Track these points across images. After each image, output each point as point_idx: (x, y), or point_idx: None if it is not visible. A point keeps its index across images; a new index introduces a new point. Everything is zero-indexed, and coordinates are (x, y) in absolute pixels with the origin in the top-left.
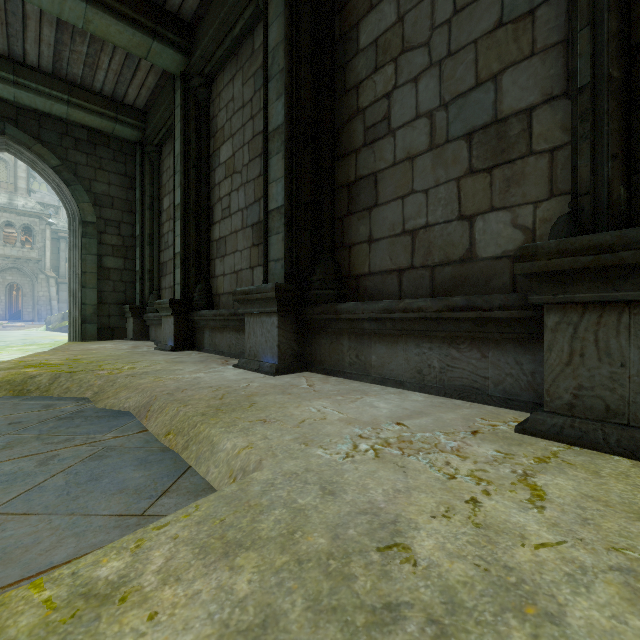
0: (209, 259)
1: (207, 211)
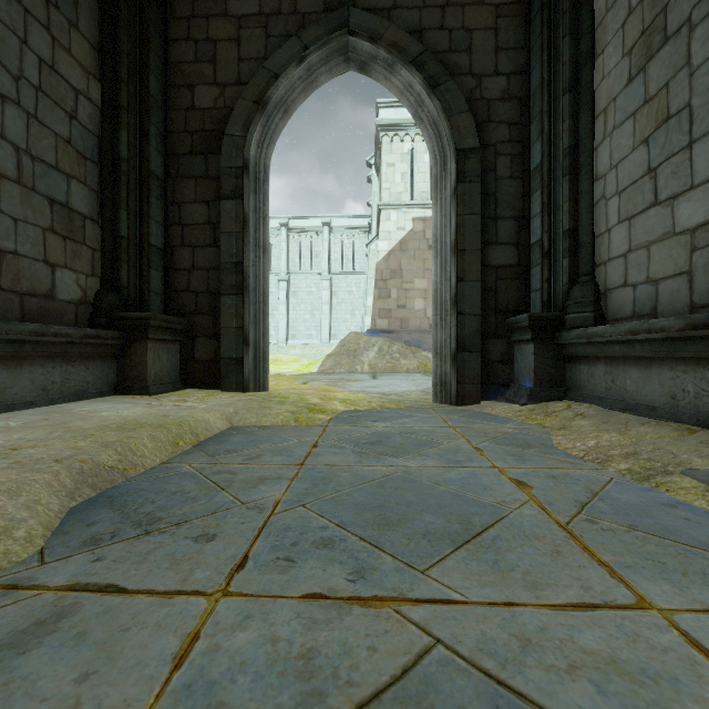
0: None
1: None
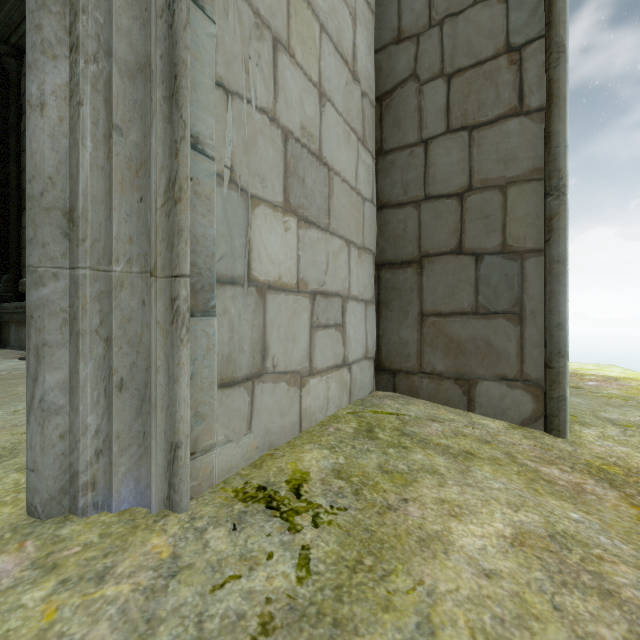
0: (20, 247)
1: (17, 194)
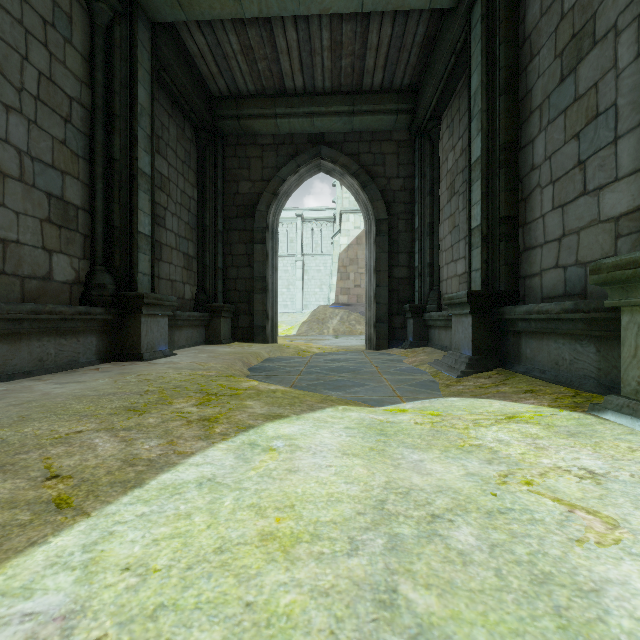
0: None
1: None
